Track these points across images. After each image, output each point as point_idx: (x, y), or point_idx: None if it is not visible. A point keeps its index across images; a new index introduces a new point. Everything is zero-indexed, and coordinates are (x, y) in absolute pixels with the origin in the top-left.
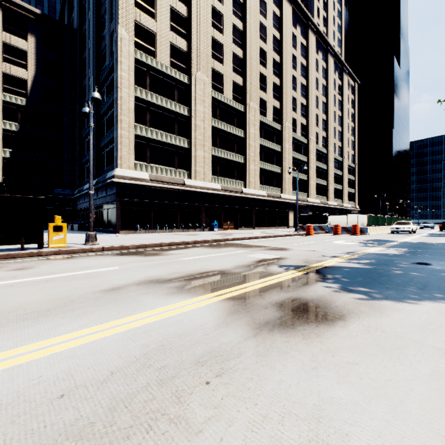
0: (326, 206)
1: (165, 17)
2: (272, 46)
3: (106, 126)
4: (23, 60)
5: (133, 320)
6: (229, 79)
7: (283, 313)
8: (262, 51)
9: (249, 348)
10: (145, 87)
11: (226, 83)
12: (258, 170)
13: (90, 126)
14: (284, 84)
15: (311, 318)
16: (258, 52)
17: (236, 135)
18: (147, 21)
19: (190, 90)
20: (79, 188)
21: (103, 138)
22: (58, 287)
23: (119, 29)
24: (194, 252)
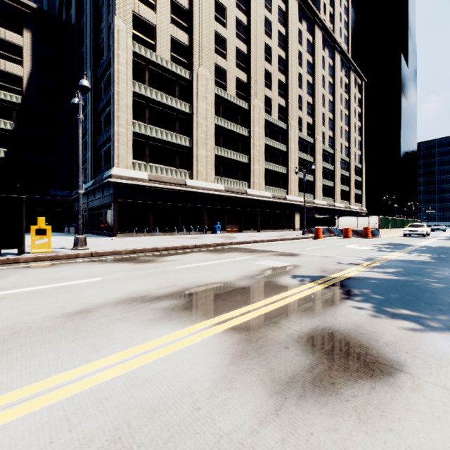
0: (333, 208)
1: (165, 9)
2: (278, 41)
3: (104, 123)
4: (18, 56)
5: (87, 374)
6: (233, 75)
7: (313, 359)
8: (267, 47)
9: (270, 447)
10: (144, 82)
11: (229, 79)
12: (263, 170)
13: (78, 119)
14: (290, 81)
15: (358, 370)
16: (263, 48)
17: (240, 133)
18: (146, 13)
19: (192, 85)
20: (77, 189)
21: (100, 136)
22: (10, 308)
23: (116, 20)
24: (193, 258)
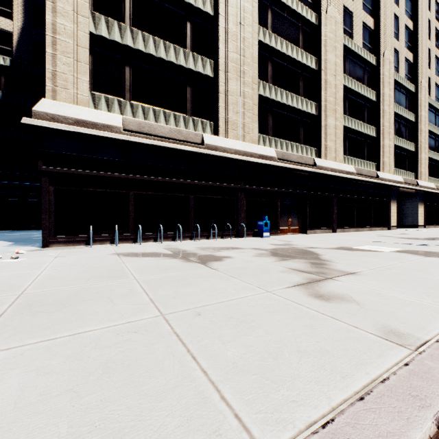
0: None
1: None
2: None
3: None
4: (7, 8)
5: None
6: None
7: None
8: None
9: None
10: None
11: None
12: (340, 127)
13: None
14: None
15: None
16: None
17: (303, 64)
18: None
19: None
20: None
21: None
22: None
23: None
24: None
